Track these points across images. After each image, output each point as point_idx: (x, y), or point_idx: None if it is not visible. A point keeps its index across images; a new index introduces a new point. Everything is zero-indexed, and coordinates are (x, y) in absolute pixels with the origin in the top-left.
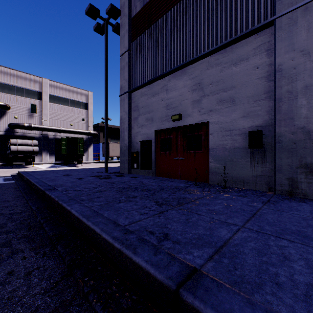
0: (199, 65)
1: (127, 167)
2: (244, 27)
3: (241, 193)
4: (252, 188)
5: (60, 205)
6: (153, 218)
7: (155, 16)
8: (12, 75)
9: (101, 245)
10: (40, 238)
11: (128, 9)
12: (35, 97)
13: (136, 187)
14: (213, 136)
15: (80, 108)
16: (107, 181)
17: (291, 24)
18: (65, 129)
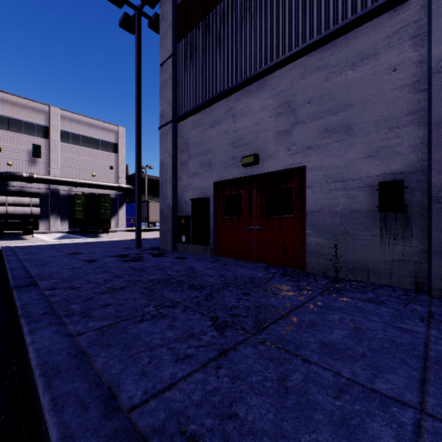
0: (289, 72)
1: (171, 240)
2: None
3: (369, 294)
4: (384, 281)
5: (21, 327)
6: (203, 377)
7: None
8: (5, 100)
9: None
10: None
11: None
12: (40, 134)
13: (180, 279)
14: (313, 190)
15: (107, 151)
16: (135, 266)
17: None
18: (84, 182)
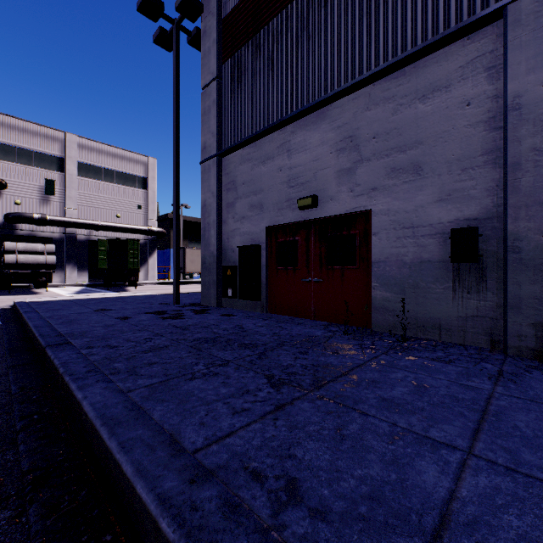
0: (352, 102)
1: (215, 295)
2: (442, 24)
3: (438, 353)
4: (457, 340)
5: (66, 385)
6: (261, 427)
7: (266, 12)
8: (12, 126)
9: (133, 509)
10: (1, 476)
11: (216, 1)
12: (54, 167)
13: (229, 337)
14: (380, 238)
15: (135, 187)
16: (175, 323)
17: (541, 14)
18: (107, 225)
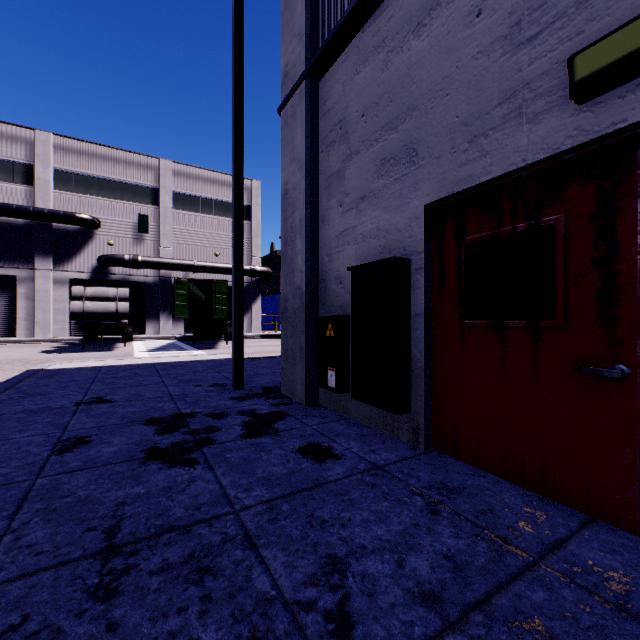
0: None
1: (302, 378)
2: None
3: None
4: None
5: None
6: None
7: None
8: (105, 157)
9: None
10: None
11: None
12: (147, 200)
13: None
14: None
15: None
16: (137, 505)
17: None
18: (204, 265)
